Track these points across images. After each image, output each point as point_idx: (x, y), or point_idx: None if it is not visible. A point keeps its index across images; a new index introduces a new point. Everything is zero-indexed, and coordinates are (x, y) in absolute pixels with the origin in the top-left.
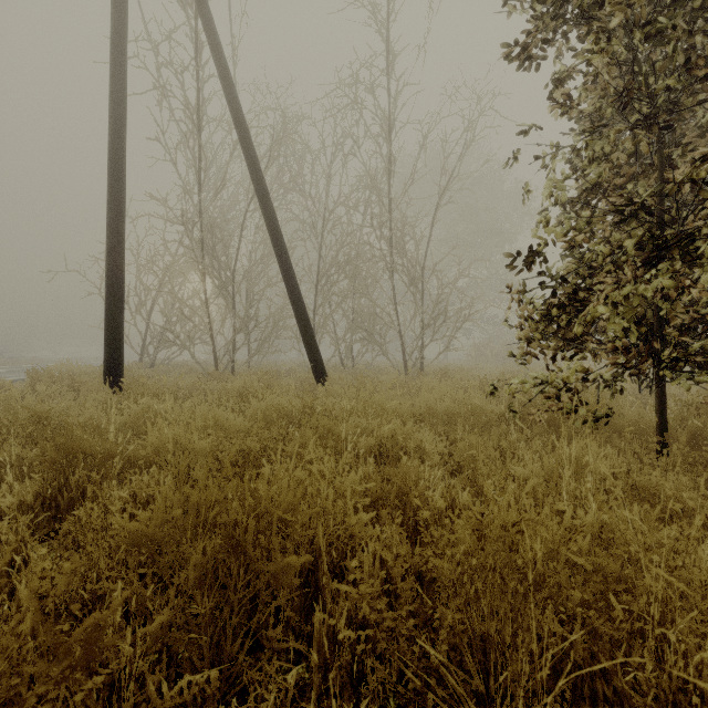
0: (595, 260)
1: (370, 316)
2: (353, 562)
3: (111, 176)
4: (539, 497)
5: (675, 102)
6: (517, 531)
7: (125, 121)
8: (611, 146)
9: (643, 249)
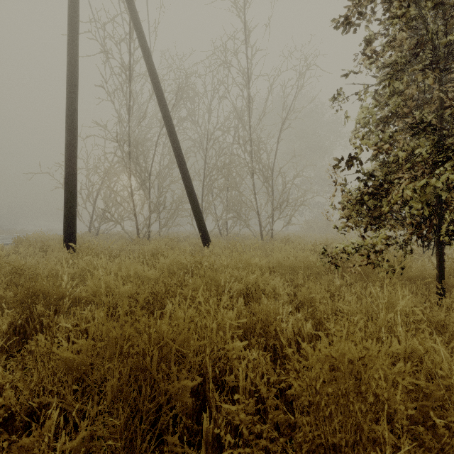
0: (396, 162)
1: (238, 202)
2: (235, 396)
3: (68, 109)
4: (362, 328)
5: (451, 53)
6: (361, 364)
7: (77, 73)
8: (403, 85)
9: (429, 154)
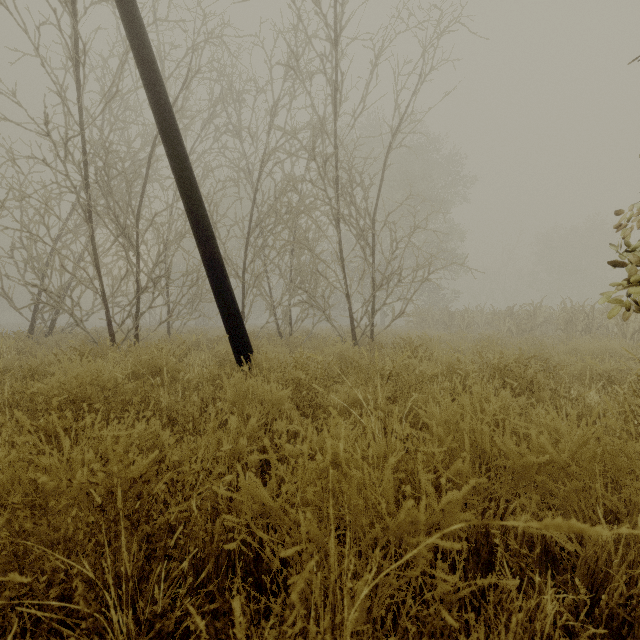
0: None
1: (311, 275)
2: None
3: None
4: None
5: None
6: None
7: None
8: None
9: None
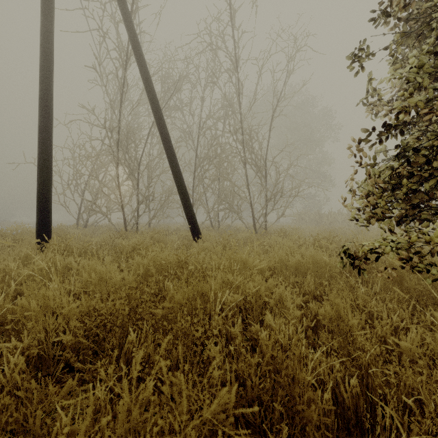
0: None
1: (230, 193)
2: None
3: (41, 87)
4: None
5: None
6: None
7: (52, 47)
8: None
9: None
